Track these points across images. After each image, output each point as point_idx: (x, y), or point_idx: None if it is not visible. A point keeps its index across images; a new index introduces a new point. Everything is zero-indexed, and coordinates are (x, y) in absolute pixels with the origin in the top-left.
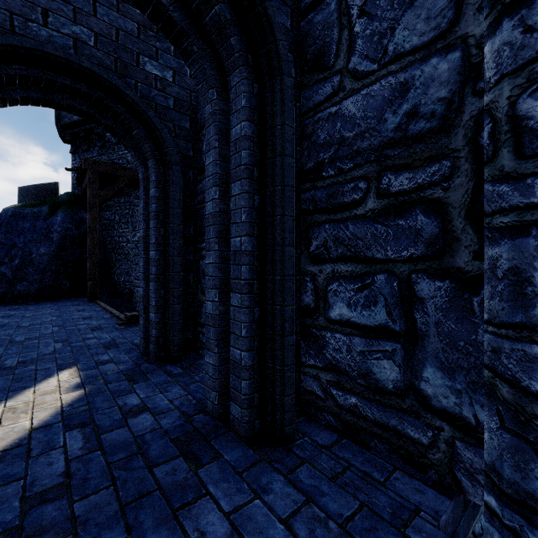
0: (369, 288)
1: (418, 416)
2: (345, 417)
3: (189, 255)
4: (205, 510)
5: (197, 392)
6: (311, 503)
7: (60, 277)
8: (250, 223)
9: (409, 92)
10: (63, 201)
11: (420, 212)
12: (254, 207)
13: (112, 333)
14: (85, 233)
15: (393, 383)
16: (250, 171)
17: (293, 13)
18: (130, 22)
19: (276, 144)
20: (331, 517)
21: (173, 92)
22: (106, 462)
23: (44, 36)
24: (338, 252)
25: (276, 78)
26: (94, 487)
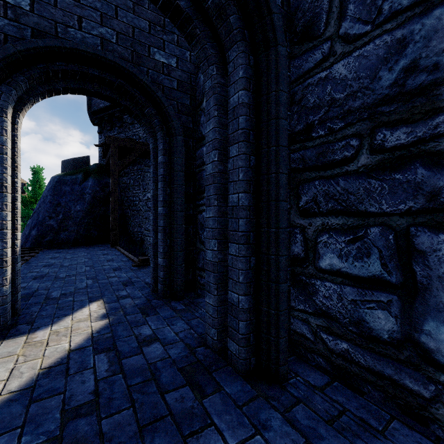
0: (361, 240)
1: (417, 368)
2: (335, 360)
3: (189, 211)
4: (211, 440)
5: (198, 326)
6: None
7: (90, 228)
8: (246, 181)
9: (407, 47)
10: (93, 170)
11: (420, 165)
12: (250, 166)
13: (128, 273)
14: (108, 194)
15: (389, 333)
16: (246, 134)
17: None
18: (143, 20)
19: (270, 108)
20: None
21: (177, 76)
22: (126, 385)
23: (79, 38)
24: (328, 206)
25: (271, 49)
26: (117, 406)
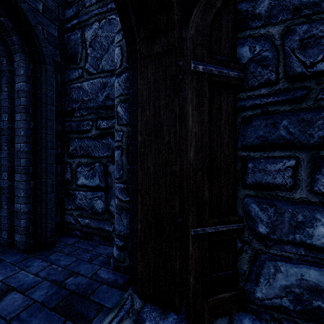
0: (93, 169)
1: (109, 220)
2: (84, 230)
3: None
4: None
5: None
6: (52, 265)
7: None
8: (26, 136)
9: (106, 87)
10: None
11: (110, 137)
12: (30, 128)
13: None
14: None
15: (101, 209)
16: (26, 109)
17: (60, 29)
18: None
19: (42, 97)
20: (60, 266)
21: None
22: None
23: None
24: (81, 153)
25: (42, 65)
26: None
